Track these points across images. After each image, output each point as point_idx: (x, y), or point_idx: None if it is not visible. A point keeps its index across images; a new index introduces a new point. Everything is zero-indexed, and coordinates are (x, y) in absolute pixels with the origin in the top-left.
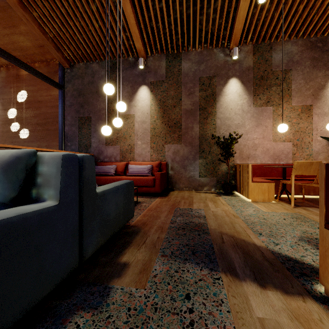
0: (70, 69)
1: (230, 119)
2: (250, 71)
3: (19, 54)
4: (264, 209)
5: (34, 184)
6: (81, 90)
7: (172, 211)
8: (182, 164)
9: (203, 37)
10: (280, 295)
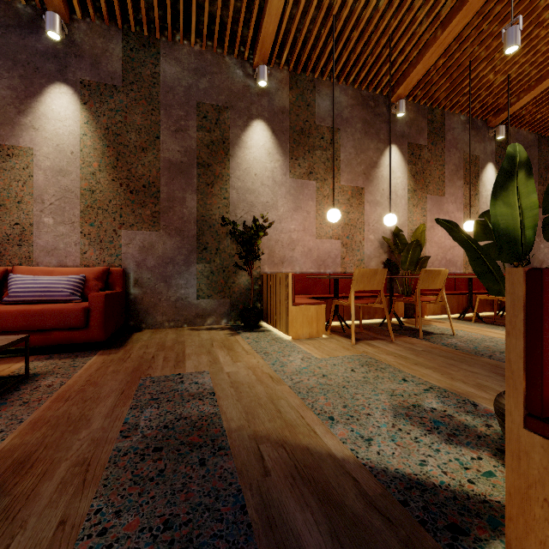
0: None
1: (254, 192)
2: (285, 116)
3: None
4: (317, 353)
5: None
6: None
7: (131, 389)
8: (161, 273)
9: (206, 23)
10: None
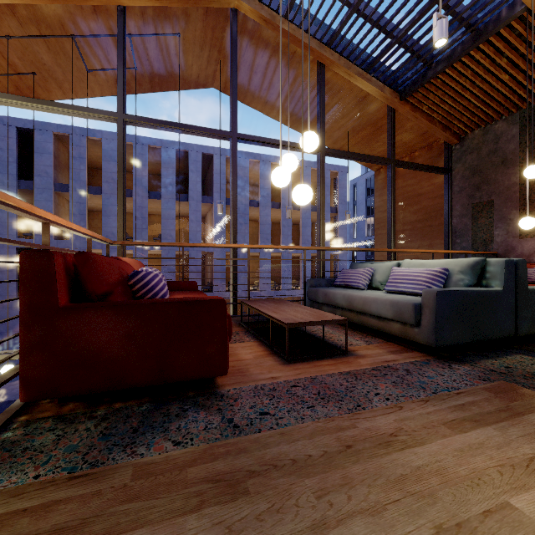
0: (459, 144)
1: None
2: None
3: (400, 150)
4: None
5: (483, 277)
6: (477, 166)
7: None
8: None
9: None
10: None
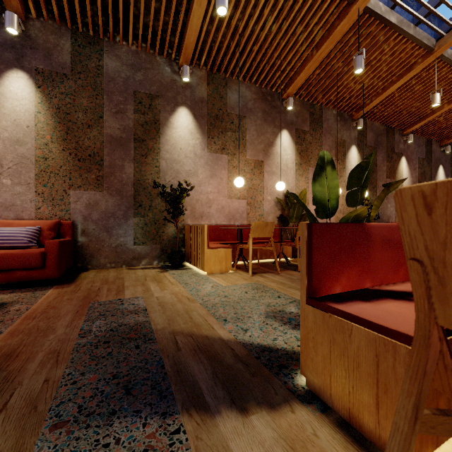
0: None
1: (179, 162)
2: (203, 104)
3: None
4: (223, 283)
5: None
6: None
7: (83, 310)
8: (104, 224)
9: (141, 31)
10: (267, 415)
